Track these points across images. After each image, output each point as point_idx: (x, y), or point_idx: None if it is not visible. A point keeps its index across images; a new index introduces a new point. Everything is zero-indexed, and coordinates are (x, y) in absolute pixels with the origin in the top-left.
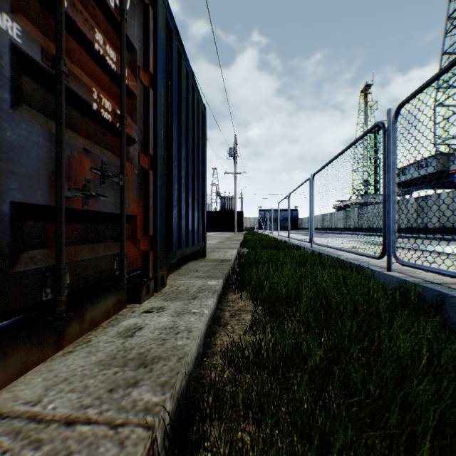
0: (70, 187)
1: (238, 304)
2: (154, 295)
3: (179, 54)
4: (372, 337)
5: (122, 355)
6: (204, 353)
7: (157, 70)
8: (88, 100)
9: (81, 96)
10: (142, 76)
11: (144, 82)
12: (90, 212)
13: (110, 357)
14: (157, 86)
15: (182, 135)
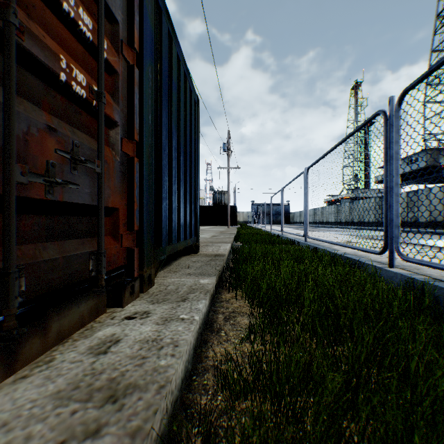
0: (24, 170)
1: (232, 305)
2: (140, 296)
3: (170, 37)
4: (395, 353)
5: (88, 381)
6: (193, 369)
7: (144, 48)
8: (54, 68)
9: (43, 62)
10: (126, 52)
11: (129, 59)
12: (57, 203)
13: (72, 385)
14: (144, 66)
15: (172, 123)
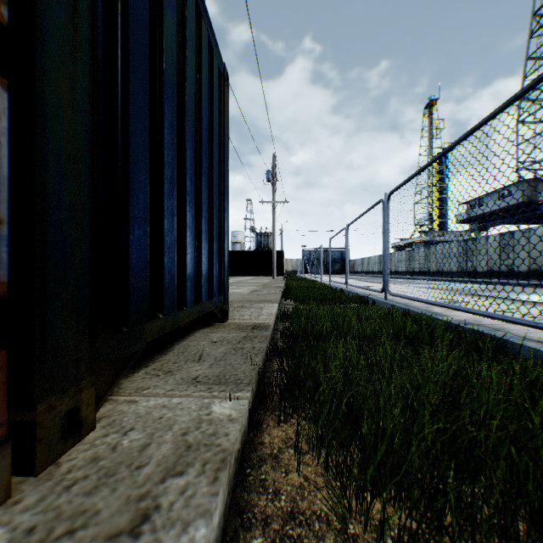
0: None
1: (288, 475)
2: (16, 494)
3: None
4: None
5: None
6: None
7: None
8: None
9: None
10: None
11: None
12: None
13: None
14: None
15: (164, 74)
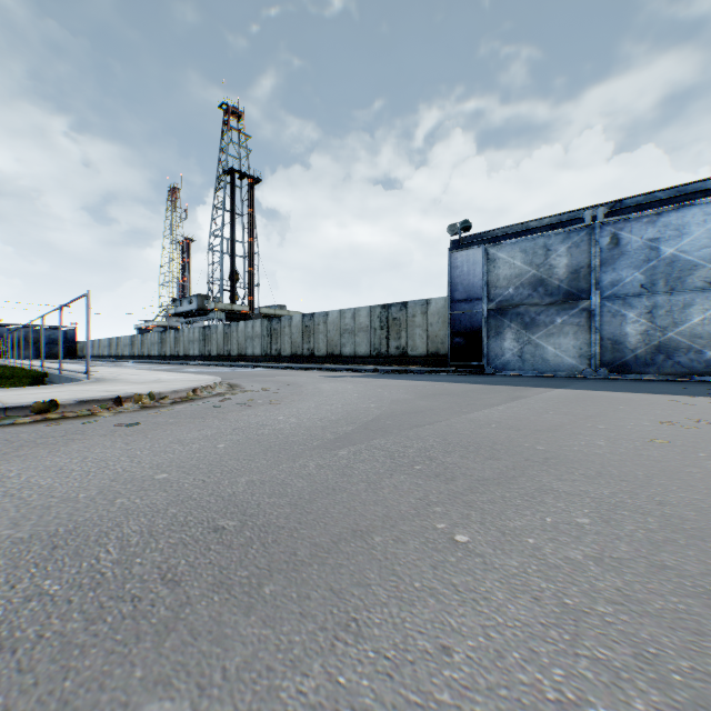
0: None
1: None
2: None
3: None
4: None
5: None
6: None
7: None
8: None
9: None
10: None
11: None
12: None
13: None
14: None
15: None
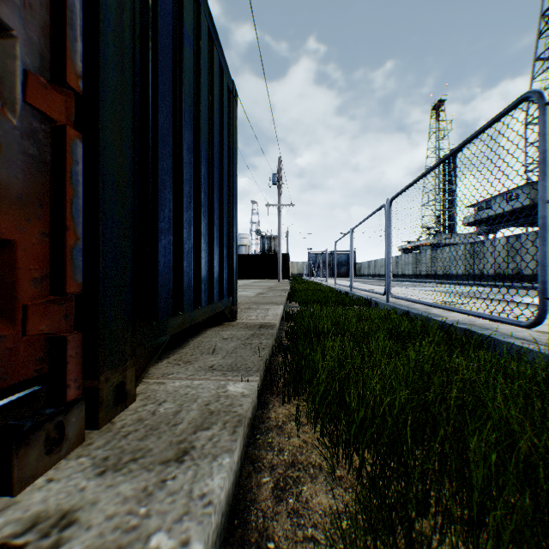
0: None
1: (290, 439)
2: (88, 439)
3: None
4: None
5: None
6: None
7: None
8: None
9: None
10: None
11: None
12: None
13: None
14: None
15: (184, 103)
